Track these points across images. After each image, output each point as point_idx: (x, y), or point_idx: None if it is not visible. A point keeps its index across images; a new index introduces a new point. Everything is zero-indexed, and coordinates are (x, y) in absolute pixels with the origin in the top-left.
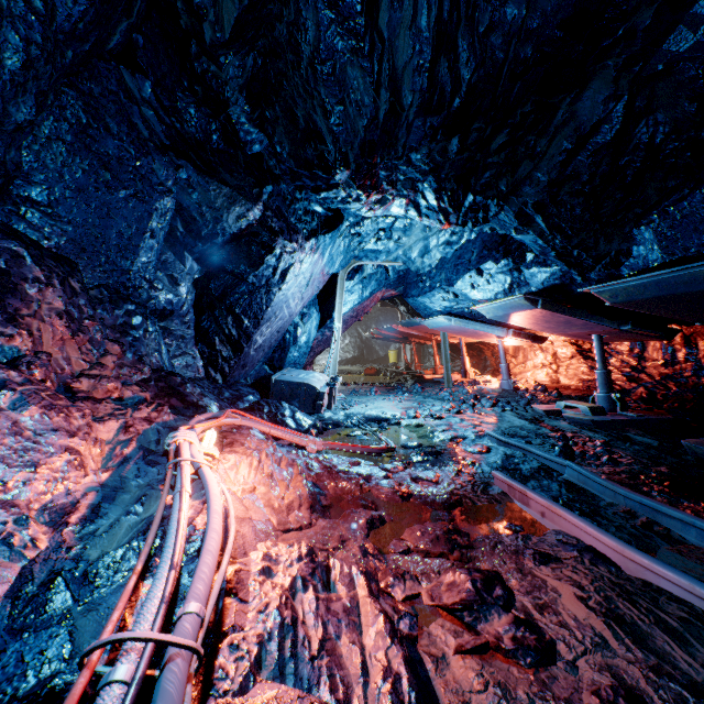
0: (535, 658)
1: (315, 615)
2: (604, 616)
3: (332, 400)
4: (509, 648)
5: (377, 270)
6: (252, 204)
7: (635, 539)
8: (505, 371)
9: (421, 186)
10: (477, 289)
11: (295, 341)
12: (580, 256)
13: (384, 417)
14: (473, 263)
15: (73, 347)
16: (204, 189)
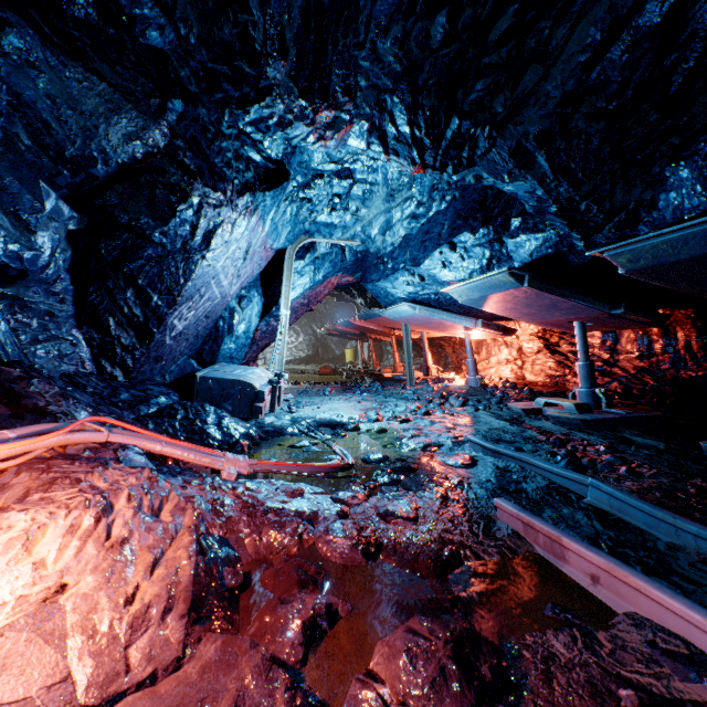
0: None
1: None
2: None
3: (276, 402)
4: None
5: (332, 249)
6: (149, 119)
7: None
8: (472, 366)
9: (390, 101)
10: (449, 268)
11: (231, 330)
12: (588, 211)
13: (339, 421)
14: (444, 236)
15: None
16: (58, 75)
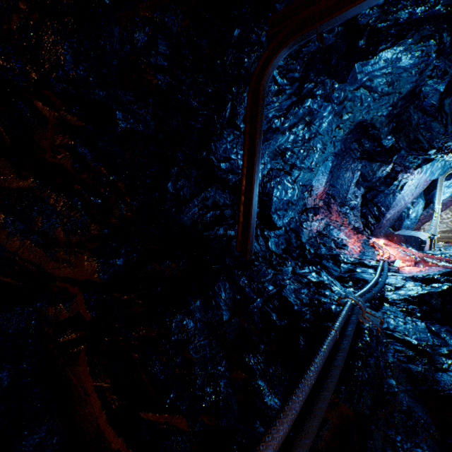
0: None
1: None
2: None
3: (431, 246)
4: None
5: None
6: (388, 165)
7: None
8: None
9: None
10: None
11: (407, 216)
12: None
13: None
14: None
15: (338, 219)
16: (370, 166)
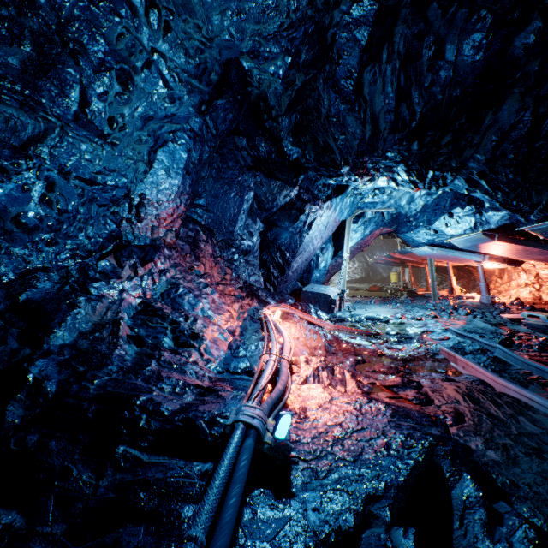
0: (420, 401)
1: (326, 378)
2: (462, 394)
3: (341, 305)
4: (410, 398)
5: (375, 215)
6: (292, 188)
7: (520, 383)
8: (484, 288)
9: (396, 169)
10: (450, 227)
11: (317, 266)
12: (518, 205)
13: (377, 317)
14: (446, 208)
15: (215, 270)
16: (268, 185)
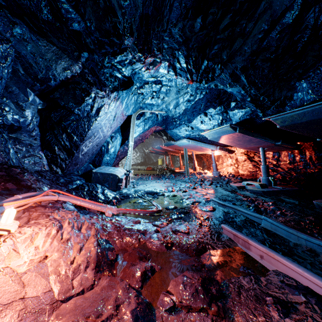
0: None
1: None
2: None
3: (127, 183)
4: None
5: (152, 115)
6: (73, 61)
7: None
8: (215, 167)
9: (177, 53)
10: (204, 124)
11: (107, 151)
12: (264, 100)
13: (155, 191)
14: (202, 110)
15: None
16: (36, 44)
